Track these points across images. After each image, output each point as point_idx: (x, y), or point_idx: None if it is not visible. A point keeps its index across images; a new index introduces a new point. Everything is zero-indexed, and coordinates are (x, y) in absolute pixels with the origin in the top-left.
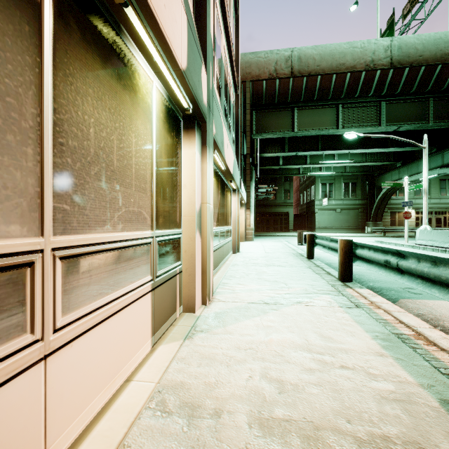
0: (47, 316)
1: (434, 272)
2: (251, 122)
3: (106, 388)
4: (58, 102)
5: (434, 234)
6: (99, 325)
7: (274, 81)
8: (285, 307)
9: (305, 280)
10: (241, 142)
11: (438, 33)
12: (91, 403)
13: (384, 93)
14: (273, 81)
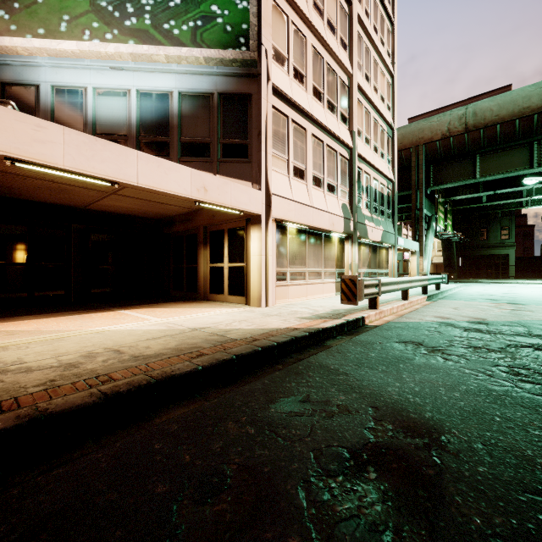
0: (323, 278)
1: (416, 281)
2: (428, 176)
3: (328, 294)
4: (323, 252)
5: None
6: (327, 283)
7: (447, 139)
8: None
9: None
10: (414, 199)
11: None
12: (326, 294)
13: None
14: (446, 140)
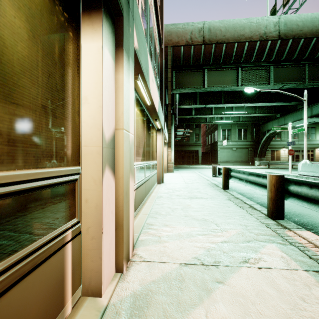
0: None
1: None
2: (172, 80)
3: None
4: None
5: (314, 167)
6: None
7: (190, 47)
8: (232, 274)
9: (234, 217)
10: (164, 94)
11: (314, 13)
12: None
13: (273, 59)
14: (189, 47)
